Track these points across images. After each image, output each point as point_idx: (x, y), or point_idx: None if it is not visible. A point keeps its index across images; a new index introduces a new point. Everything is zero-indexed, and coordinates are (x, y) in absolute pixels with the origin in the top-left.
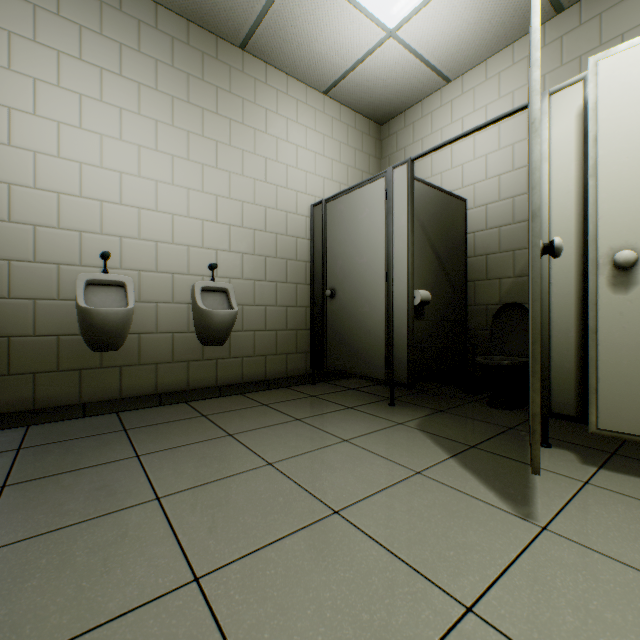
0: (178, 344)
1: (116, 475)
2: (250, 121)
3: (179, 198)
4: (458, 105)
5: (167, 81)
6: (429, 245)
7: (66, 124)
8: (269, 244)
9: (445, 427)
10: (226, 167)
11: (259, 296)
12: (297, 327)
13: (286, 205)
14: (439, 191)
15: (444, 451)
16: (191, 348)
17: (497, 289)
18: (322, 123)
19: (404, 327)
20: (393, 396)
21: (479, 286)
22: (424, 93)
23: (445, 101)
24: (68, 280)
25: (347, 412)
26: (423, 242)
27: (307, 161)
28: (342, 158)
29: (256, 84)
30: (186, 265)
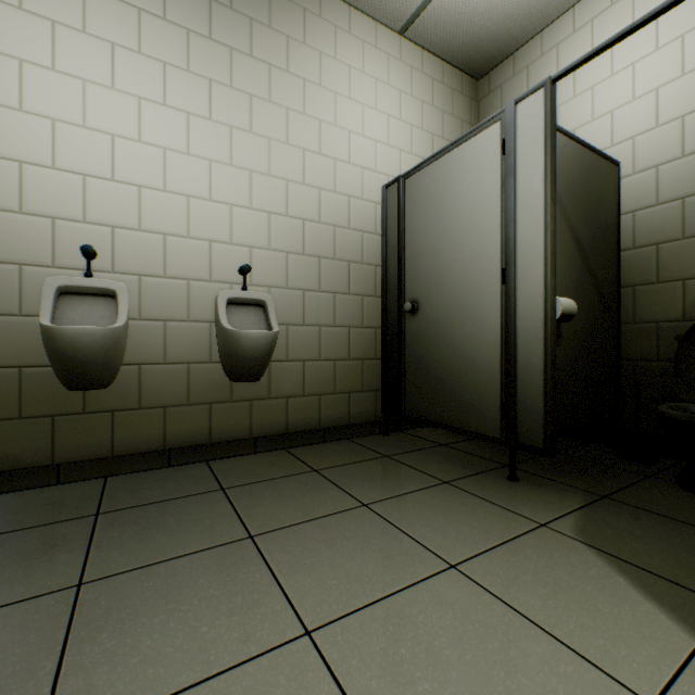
0: (196, 379)
1: (8, 645)
2: (298, 68)
3: (197, 173)
4: (604, 23)
5: (180, 8)
6: (567, 229)
7: (32, 63)
8: (324, 240)
9: (634, 540)
10: (264, 131)
11: (310, 312)
12: (363, 355)
13: (348, 186)
14: (582, 146)
15: (673, 619)
16: (214, 385)
17: (678, 296)
18: (397, 75)
19: (537, 356)
20: (515, 465)
21: (643, 293)
22: (547, 17)
23: (581, 23)
24: (35, 287)
25: (443, 492)
26: (559, 224)
27: (377, 126)
28: (425, 124)
29: (306, 17)
30: (207, 268)
